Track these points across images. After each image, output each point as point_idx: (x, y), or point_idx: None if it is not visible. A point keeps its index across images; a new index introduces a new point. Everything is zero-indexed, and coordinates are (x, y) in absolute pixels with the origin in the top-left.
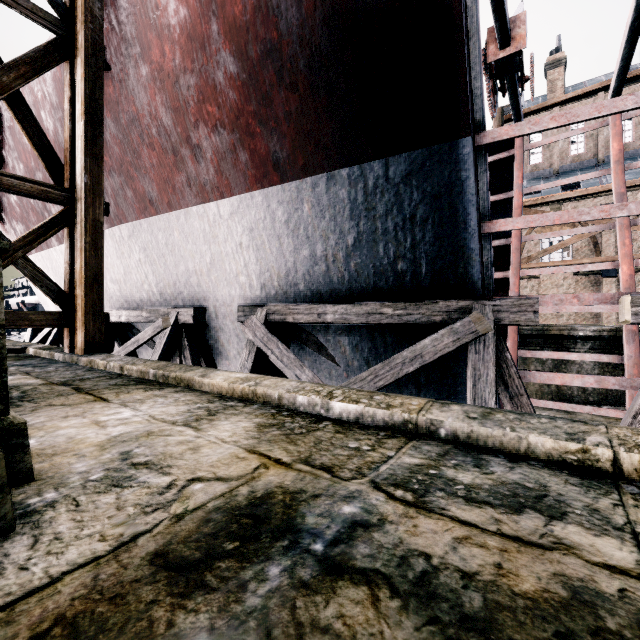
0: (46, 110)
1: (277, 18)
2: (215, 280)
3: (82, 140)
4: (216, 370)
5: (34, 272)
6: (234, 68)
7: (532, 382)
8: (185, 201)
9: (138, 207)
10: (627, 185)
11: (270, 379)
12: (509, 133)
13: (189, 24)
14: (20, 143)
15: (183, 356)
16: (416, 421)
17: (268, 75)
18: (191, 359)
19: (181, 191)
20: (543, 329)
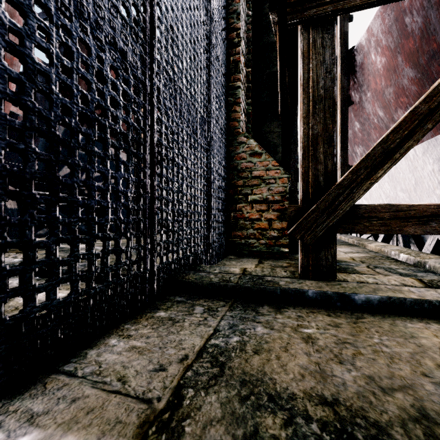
0: None
1: (434, 36)
2: (419, 194)
3: (339, 144)
4: (377, 242)
5: None
6: (412, 74)
7: None
8: None
9: None
10: None
11: (392, 246)
12: None
13: (386, 64)
14: None
15: (398, 241)
16: (420, 261)
17: (433, 68)
18: (402, 243)
19: None
20: None
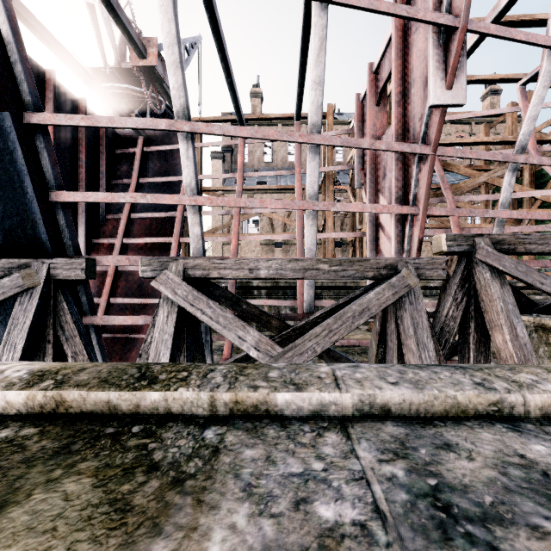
0: None
1: None
2: None
3: None
4: None
5: None
6: None
7: None
8: None
9: None
10: (267, 188)
11: None
12: (52, 120)
13: None
14: None
15: None
16: None
17: None
18: None
19: None
20: None
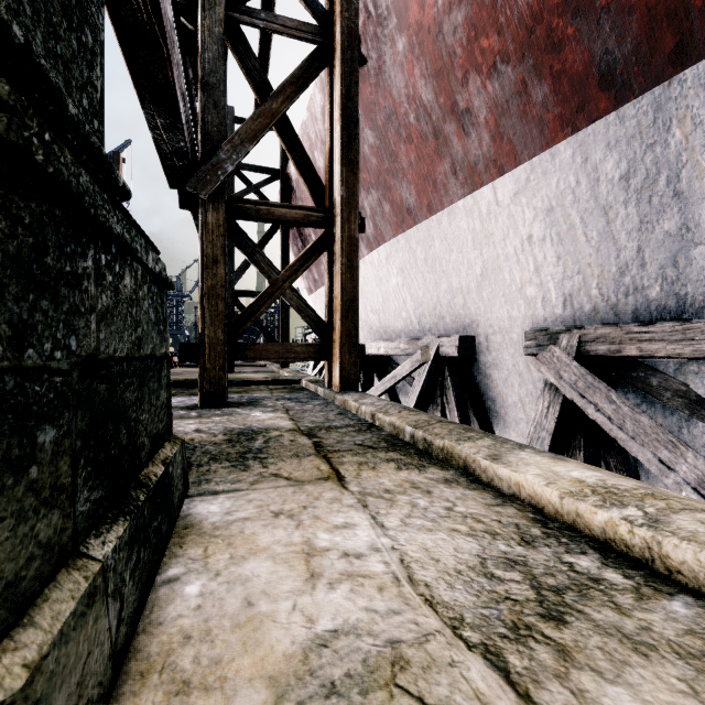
0: (318, 149)
1: None
2: (487, 297)
3: (338, 149)
4: (516, 447)
5: (298, 302)
6: None
7: None
8: (448, 197)
9: (395, 221)
10: None
11: (692, 512)
12: None
13: None
14: (302, 191)
15: (445, 398)
16: None
17: None
18: (455, 403)
19: (443, 185)
20: None
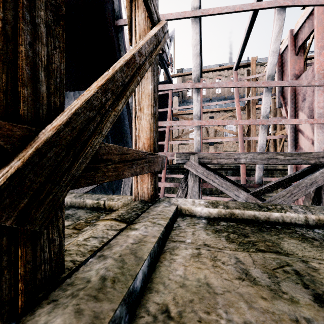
0: None
1: None
2: None
3: None
4: None
5: None
6: None
7: (175, 187)
8: None
9: None
10: (210, 111)
11: None
12: None
13: None
14: None
15: None
16: None
17: None
18: None
19: None
20: (178, 166)
